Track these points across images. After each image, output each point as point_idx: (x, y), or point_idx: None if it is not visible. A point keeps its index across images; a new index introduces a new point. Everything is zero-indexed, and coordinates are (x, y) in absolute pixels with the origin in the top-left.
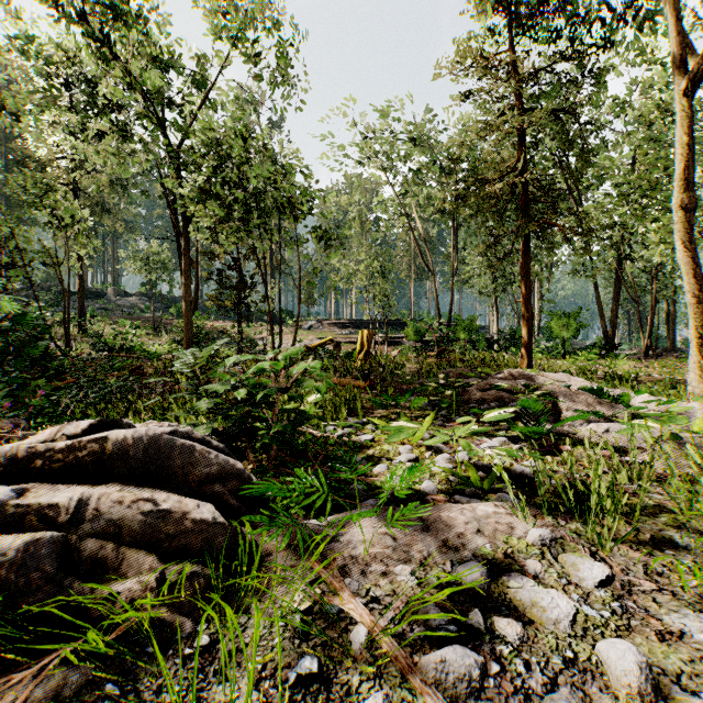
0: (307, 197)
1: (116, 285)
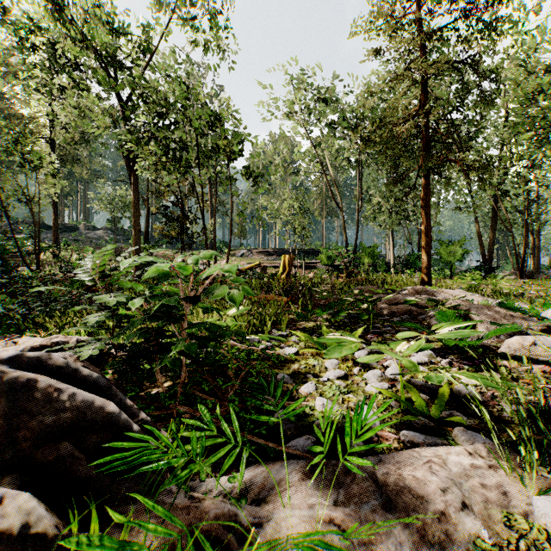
0: (237, 138)
1: (87, 221)
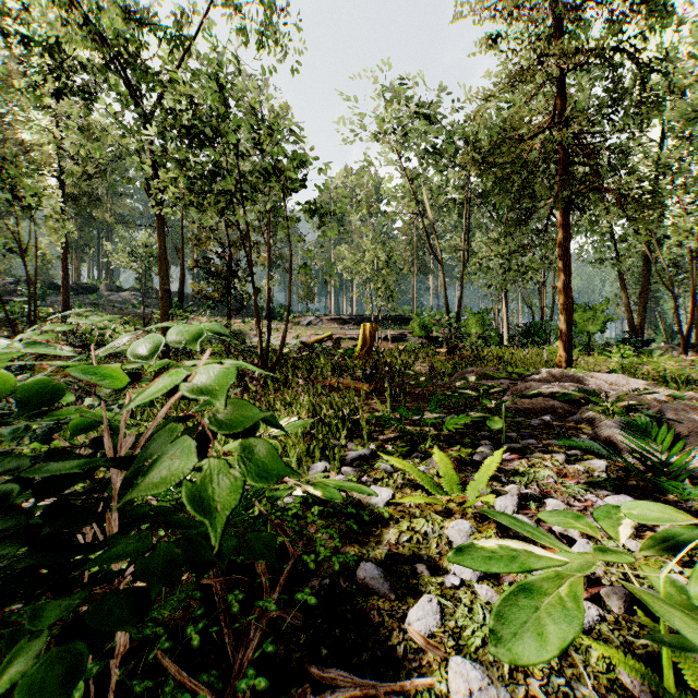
0: (298, 161)
1: (111, 280)
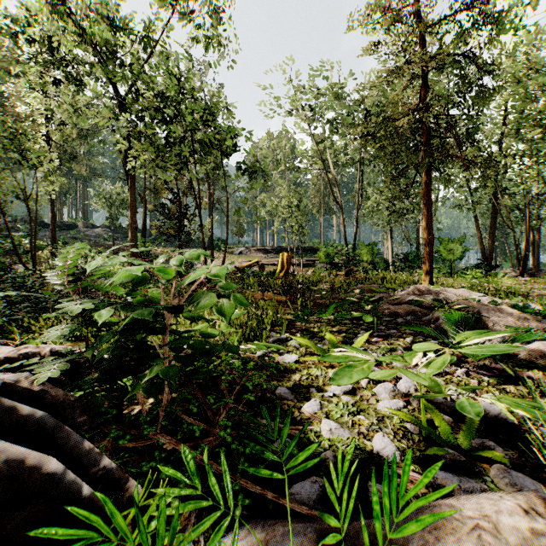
0: (234, 134)
1: (86, 219)
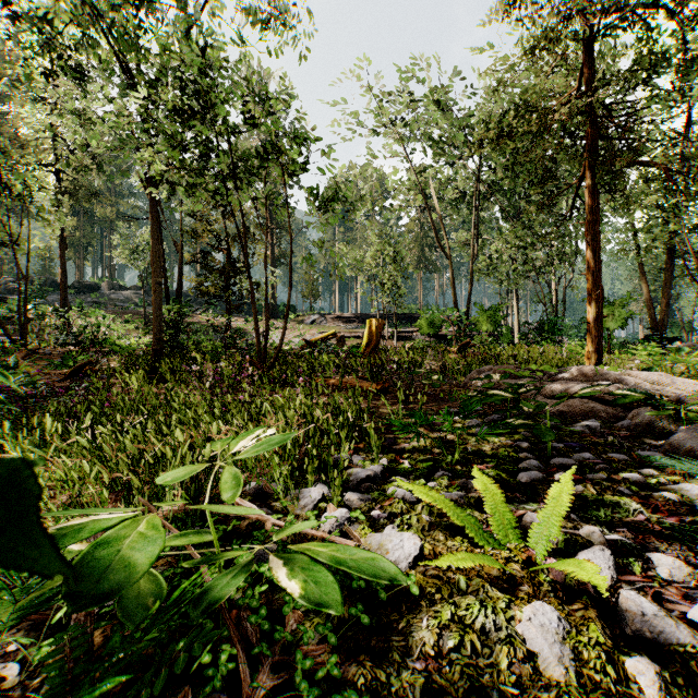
0: (298, 139)
1: (113, 279)
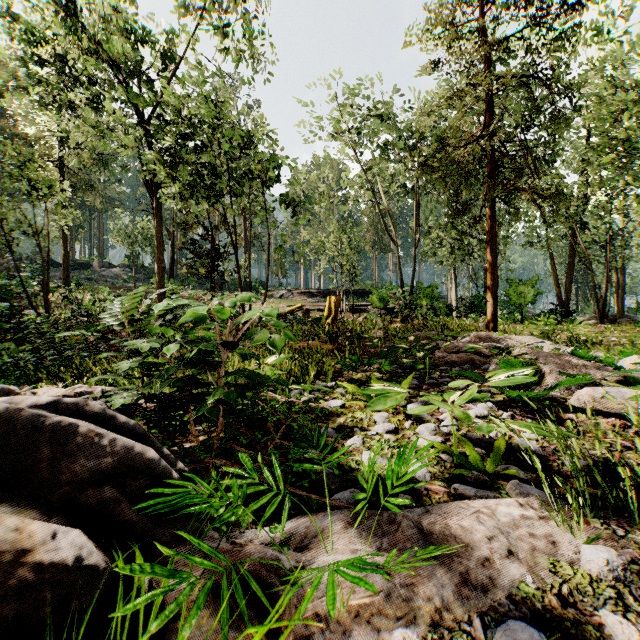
0: (275, 163)
1: (102, 257)
